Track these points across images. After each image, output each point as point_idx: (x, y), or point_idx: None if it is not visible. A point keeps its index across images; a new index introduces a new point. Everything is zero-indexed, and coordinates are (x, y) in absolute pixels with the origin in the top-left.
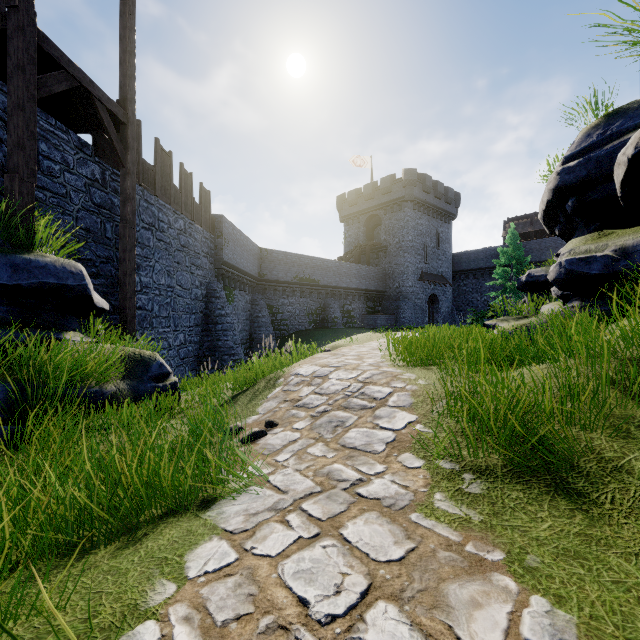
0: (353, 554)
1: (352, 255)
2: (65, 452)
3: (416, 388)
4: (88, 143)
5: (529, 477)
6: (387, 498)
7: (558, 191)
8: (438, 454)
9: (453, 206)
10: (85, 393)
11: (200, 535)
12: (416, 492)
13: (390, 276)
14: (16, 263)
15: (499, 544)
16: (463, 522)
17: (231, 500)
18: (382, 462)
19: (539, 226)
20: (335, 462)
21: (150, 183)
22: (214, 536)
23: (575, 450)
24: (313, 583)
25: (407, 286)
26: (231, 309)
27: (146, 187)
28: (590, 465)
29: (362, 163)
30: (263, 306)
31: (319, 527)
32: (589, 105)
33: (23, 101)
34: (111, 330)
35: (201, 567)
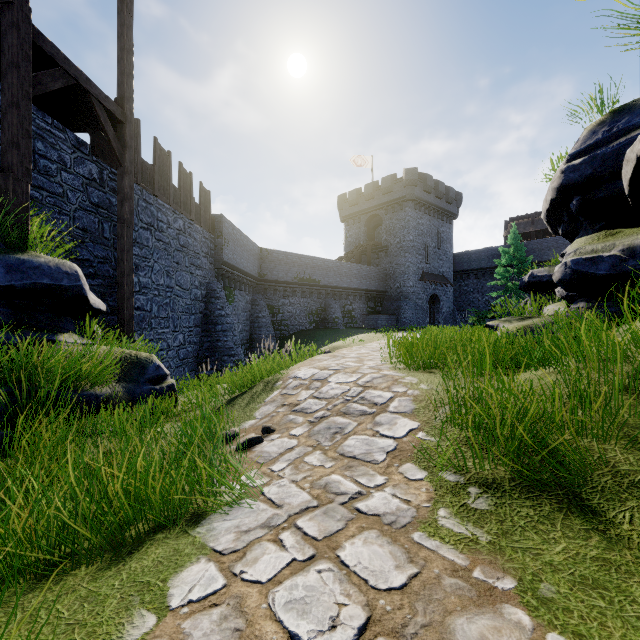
0: (351, 580)
1: (353, 255)
2: (54, 459)
3: (418, 393)
4: (85, 142)
5: (539, 492)
6: (388, 514)
7: (562, 190)
8: (441, 465)
9: (454, 206)
10: (79, 396)
11: (187, 555)
12: (419, 508)
13: (391, 276)
14: (9, 263)
15: (509, 570)
16: (470, 543)
17: (222, 514)
18: (382, 473)
19: (541, 226)
20: (333, 473)
21: (149, 183)
22: (202, 557)
23: (588, 463)
24: (306, 615)
25: (408, 286)
26: (231, 309)
27: (145, 187)
28: (605, 479)
29: (363, 163)
30: (263, 306)
31: (314, 548)
32: (594, 102)
33: (17, 99)
34: (108, 331)
35: (185, 595)
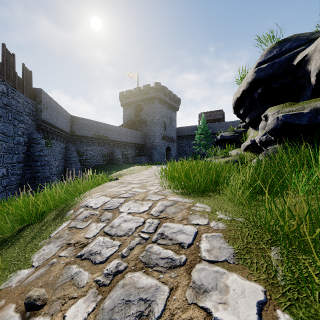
0: None
1: (128, 124)
2: None
3: (223, 226)
4: None
5: None
6: None
7: (254, 83)
8: None
9: (177, 104)
10: None
11: None
12: None
13: (147, 137)
14: None
15: None
16: None
17: None
18: None
19: (213, 117)
20: None
21: None
22: None
23: None
24: None
25: (156, 142)
26: (49, 152)
27: None
28: None
29: (133, 76)
30: (73, 151)
31: None
32: (269, 36)
33: None
34: None
35: None
